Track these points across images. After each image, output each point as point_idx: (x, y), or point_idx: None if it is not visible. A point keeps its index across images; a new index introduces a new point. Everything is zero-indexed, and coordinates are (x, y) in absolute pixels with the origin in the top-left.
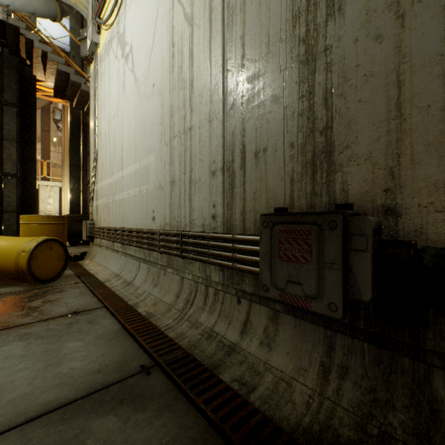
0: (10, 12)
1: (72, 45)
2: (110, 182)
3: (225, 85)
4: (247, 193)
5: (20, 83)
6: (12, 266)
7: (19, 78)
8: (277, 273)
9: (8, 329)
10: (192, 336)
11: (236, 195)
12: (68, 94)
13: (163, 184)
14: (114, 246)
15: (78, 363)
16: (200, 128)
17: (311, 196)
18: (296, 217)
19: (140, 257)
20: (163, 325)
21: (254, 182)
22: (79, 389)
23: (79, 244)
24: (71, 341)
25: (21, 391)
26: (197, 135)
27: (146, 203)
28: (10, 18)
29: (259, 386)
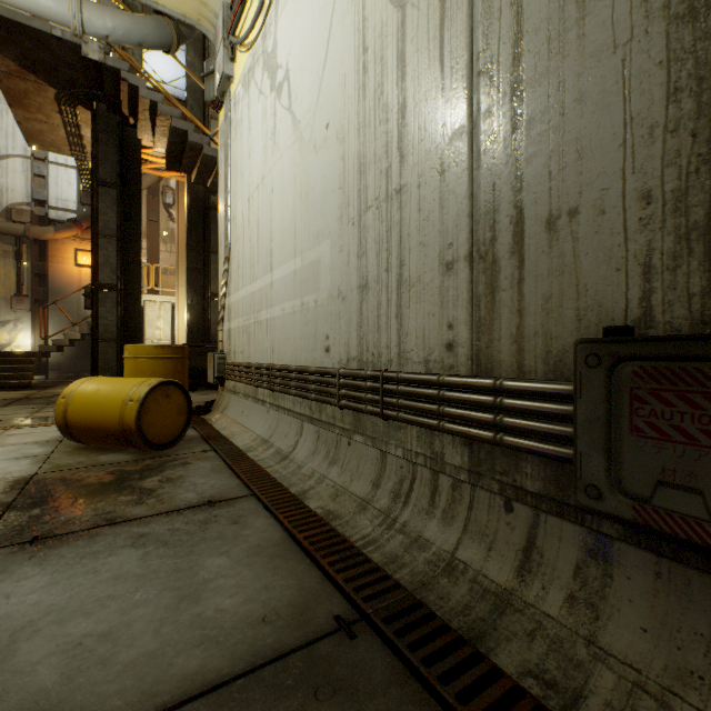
0: (109, 49)
1: (190, 90)
2: (251, 292)
3: (476, 101)
4: (527, 300)
5: (121, 153)
6: (116, 422)
7: (119, 146)
8: (626, 463)
9: (115, 526)
10: (416, 563)
11: (502, 305)
12: (185, 163)
13: (344, 291)
14: (257, 393)
15: (227, 601)
16: (420, 187)
17: (704, 300)
18: (685, 347)
19: (303, 413)
20: (357, 536)
21: (544, 278)
22: (237, 655)
23: (200, 388)
24: (210, 556)
25: (144, 646)
26: (413, 201)
27: (313, 324)
28: (109, 58)
29: (586, 695)
